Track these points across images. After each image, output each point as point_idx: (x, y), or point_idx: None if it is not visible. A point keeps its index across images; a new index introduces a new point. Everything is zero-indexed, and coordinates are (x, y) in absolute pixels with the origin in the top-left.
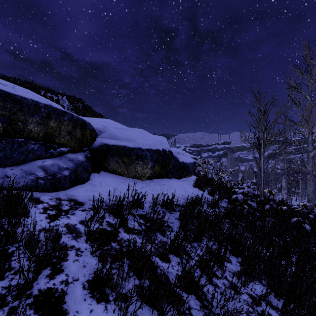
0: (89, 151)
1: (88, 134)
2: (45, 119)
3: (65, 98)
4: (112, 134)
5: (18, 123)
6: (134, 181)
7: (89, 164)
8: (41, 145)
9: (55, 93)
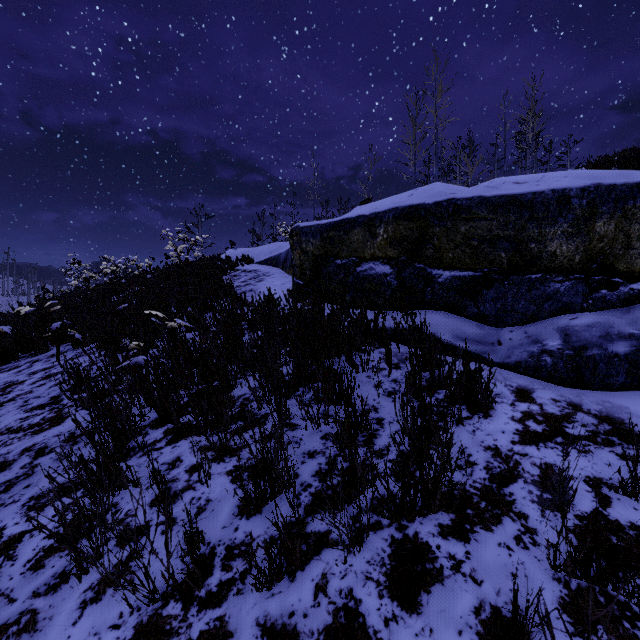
0: None
1: None
2: (581, 223)
3: None
4: None
5: (528, 246)
6: None
7: None
8: (576, 283)
9: None
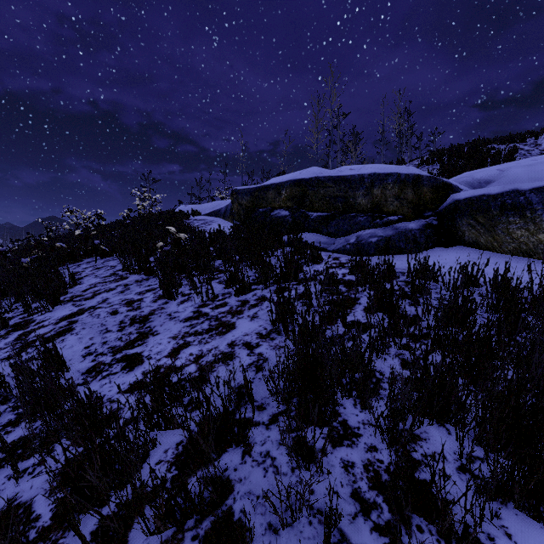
0: (436, 216)
1: (427, 192)
2: (369, 190)
3: (543, 138)
4: (508, 180)
5: (350, 200)
6: (506, 259)
7: (422, 233)
8: (368, 217)
9: (520, 137)
